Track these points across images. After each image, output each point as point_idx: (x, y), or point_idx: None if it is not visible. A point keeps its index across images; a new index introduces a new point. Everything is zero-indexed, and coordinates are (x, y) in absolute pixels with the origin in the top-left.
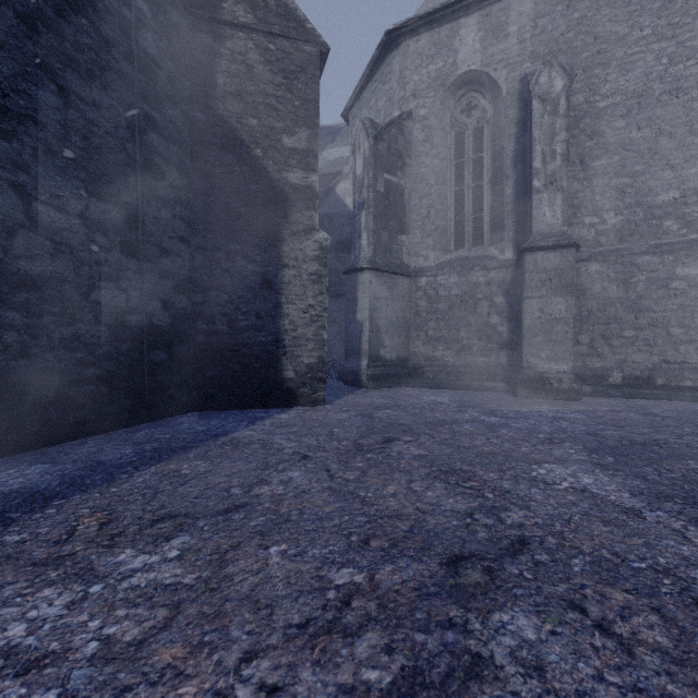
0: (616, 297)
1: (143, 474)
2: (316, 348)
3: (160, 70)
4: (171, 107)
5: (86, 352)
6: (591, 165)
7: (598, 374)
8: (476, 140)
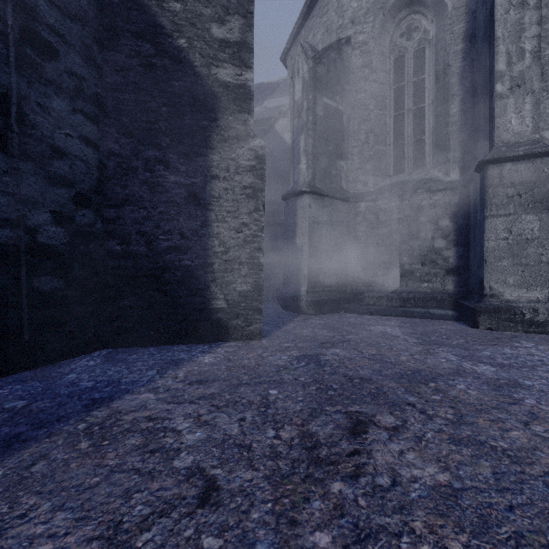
0: None
1: None
2: (251, 273)
3: None
4: None
5: None
6: None
7: None
8: (416, 62)
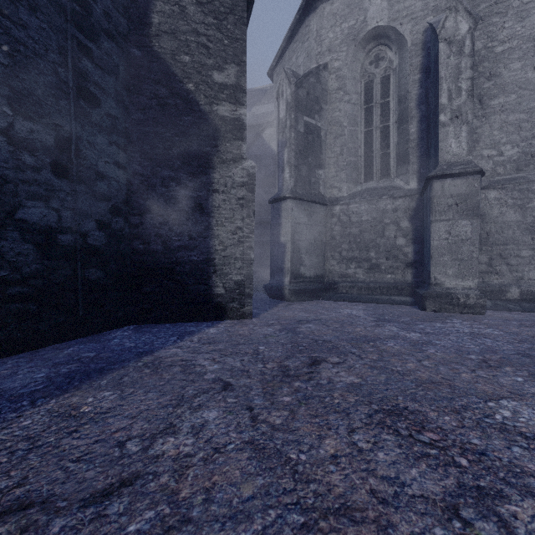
0: (514, 220)
1: (34, 413)
2: (244, 266)
3: (96, 3)
4: (107, 40)
5: (11, 270)
6: (489, 103)
7: (496, 290)
8: (383, 86)
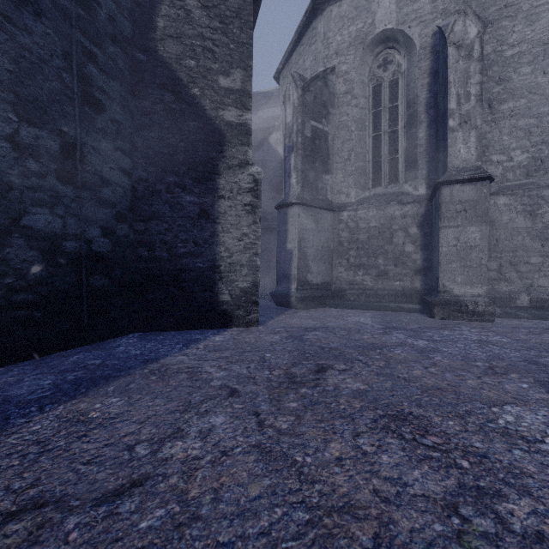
0: (523, 227)
1: (43, 419)
2: (250, 273)
3: (100, 8)
4: (112, 45)
5: (16, 277)
6: (499, 108)
7: (506, 297)
8: (391, 90)
